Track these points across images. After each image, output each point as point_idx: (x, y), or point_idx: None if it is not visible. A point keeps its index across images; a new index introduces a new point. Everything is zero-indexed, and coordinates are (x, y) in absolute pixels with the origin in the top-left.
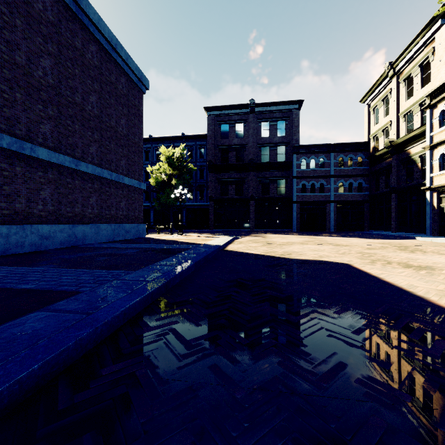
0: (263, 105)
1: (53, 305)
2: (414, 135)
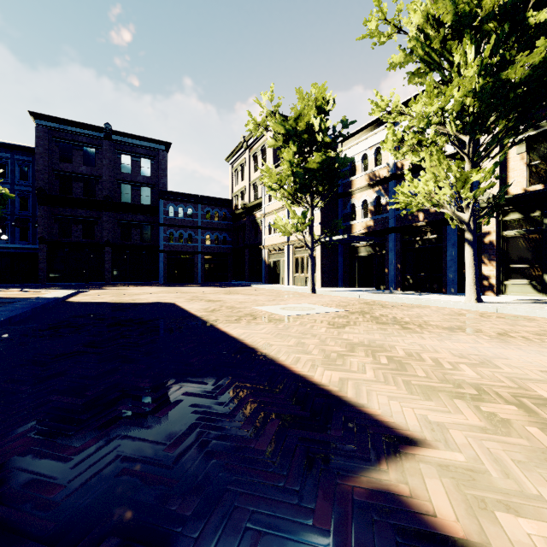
0: (123, 134)
1: None
2: (258, 203)
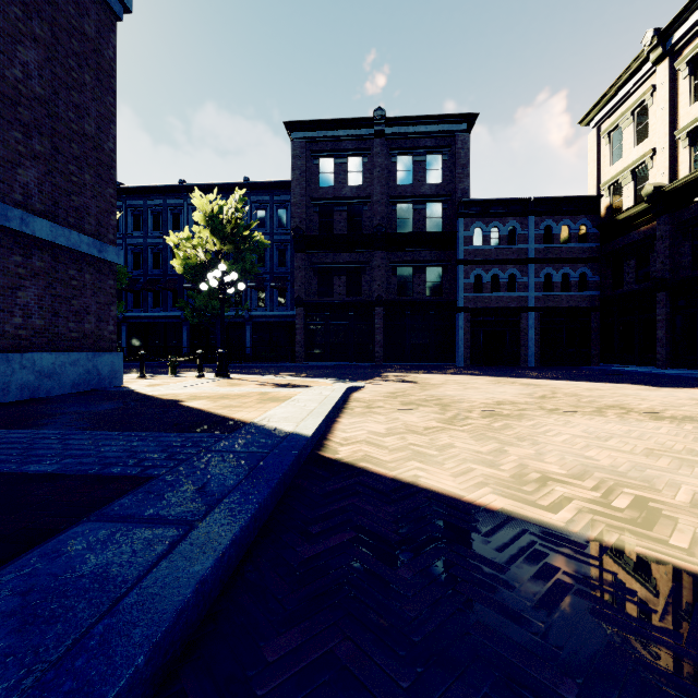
0: (400, 121)
1: None
2: None
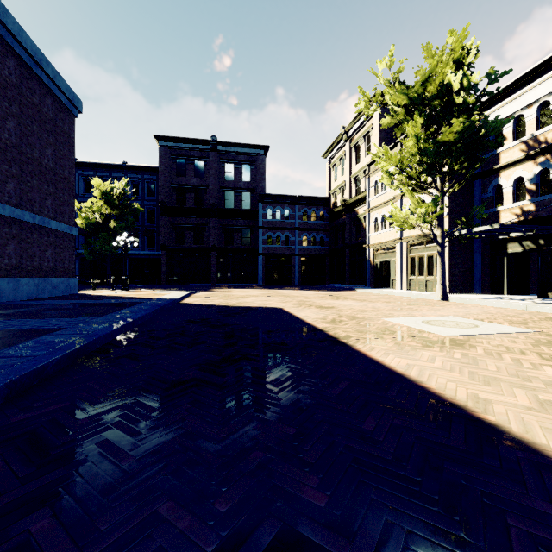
0: (226, 144)
1: (53, 333)
2: (360, 198)
